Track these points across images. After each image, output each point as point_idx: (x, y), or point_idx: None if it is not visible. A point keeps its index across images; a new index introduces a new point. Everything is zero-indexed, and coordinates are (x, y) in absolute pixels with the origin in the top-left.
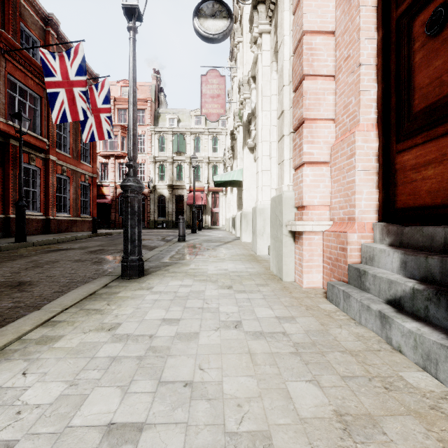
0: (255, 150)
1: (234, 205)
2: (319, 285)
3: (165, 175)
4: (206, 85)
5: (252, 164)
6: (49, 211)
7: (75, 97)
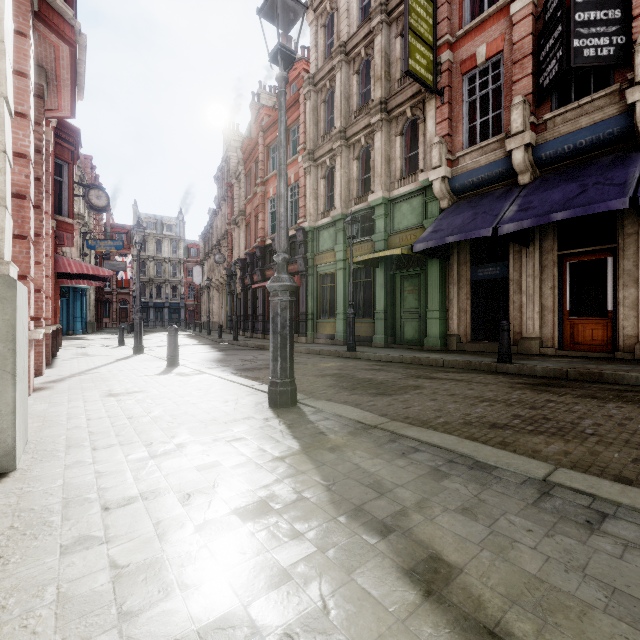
0: None
1: None
2: None
3: None
4: None
5: None
6: None
7: None
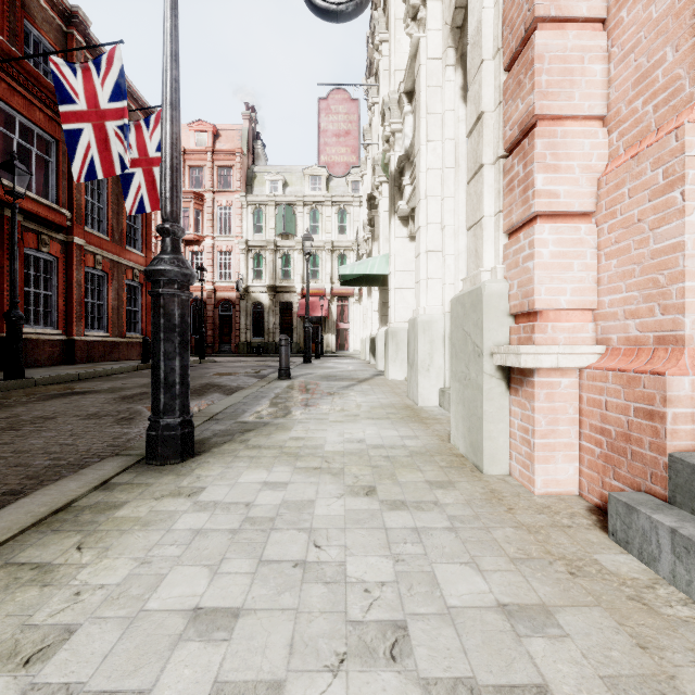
0: (412, 221)
1: (374, 317)
2: (571, 488)
3: (264, 270)
4: (327, 116)
5: (405, 244)
6: (72, 327)
7: (109, 137)
